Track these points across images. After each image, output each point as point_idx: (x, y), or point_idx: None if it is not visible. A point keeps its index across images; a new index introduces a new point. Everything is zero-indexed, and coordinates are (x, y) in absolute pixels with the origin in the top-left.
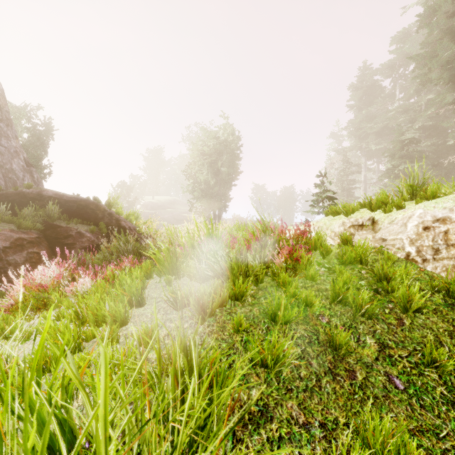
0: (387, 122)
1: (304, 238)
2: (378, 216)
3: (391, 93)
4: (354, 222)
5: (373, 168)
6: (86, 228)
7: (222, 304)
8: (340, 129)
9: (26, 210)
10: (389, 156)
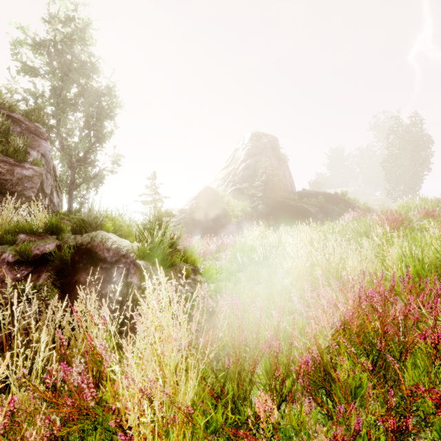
0: None
1: None
2: None
3: None
4: None
5: None
6: (335, 207)
7: None
8: None
9: (311, 199)
10: None
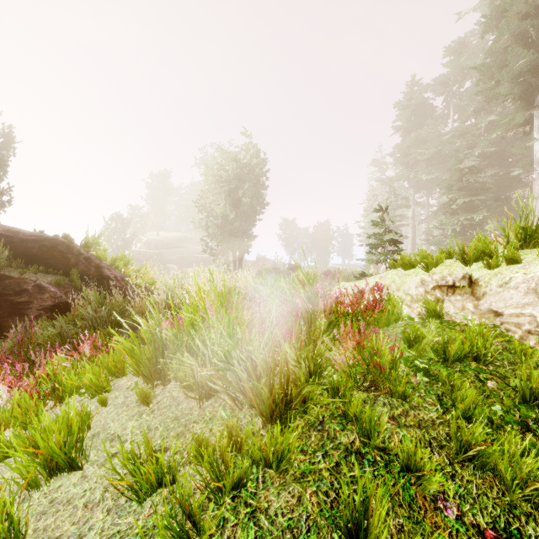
0: (439, 148)
1: (375, 312)
2: (478, 273)
3: (443, 114)
4: (440, 280)
5: (422, 201)
6: (50, 279)
7: (239, 484)
8: (384, 156)
9: None
10: (446, 187)
